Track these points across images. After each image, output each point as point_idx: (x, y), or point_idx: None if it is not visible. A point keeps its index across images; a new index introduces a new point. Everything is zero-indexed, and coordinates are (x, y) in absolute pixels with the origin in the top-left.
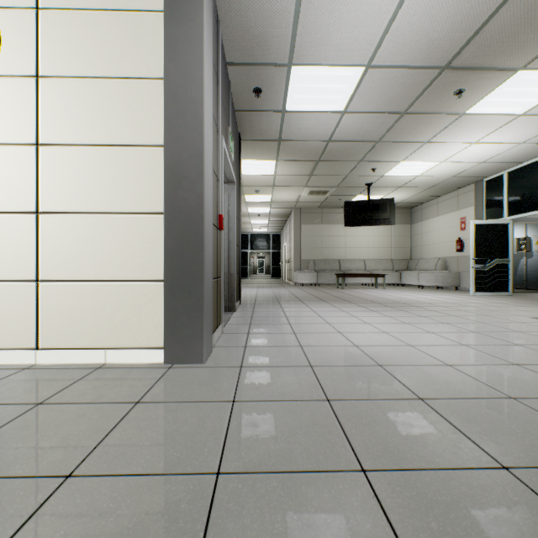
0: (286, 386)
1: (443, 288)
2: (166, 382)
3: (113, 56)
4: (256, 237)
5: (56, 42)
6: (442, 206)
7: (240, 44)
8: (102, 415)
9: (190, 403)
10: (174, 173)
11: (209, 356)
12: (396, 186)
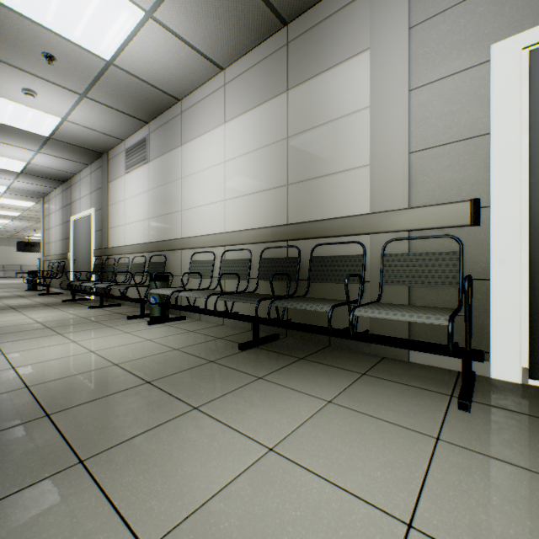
0: None
1: None
2: None
3: None
4: None
5: None
6: None
7: None
8: None
9: None
10: None
11: None
12: None
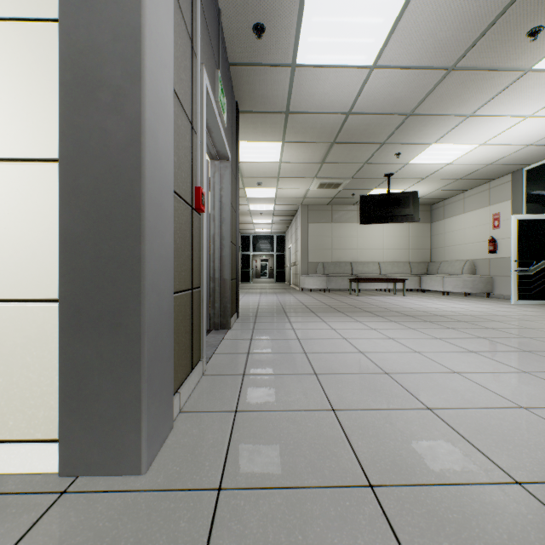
0: None
1: (471, 295)
2: None
3: None
4: (259, 238)
5: None
6: (469, 201)
7: None
8: None
9: None
10: (79, 74)
11: (163, 443)
12: (420, 177)
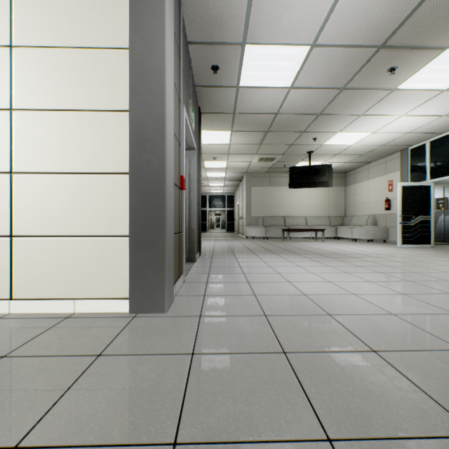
0: (243, 337)
1: (373, 241)
2: (128, 332)
3: (81, 28)
4: (214, 197)
5: (29, 14)
6: (372, 171)
7: (200, 24)
8: (62, 370)
9: (150, 355)
10: (138, 136)
11: (171, 305)
12: (333, 153)
